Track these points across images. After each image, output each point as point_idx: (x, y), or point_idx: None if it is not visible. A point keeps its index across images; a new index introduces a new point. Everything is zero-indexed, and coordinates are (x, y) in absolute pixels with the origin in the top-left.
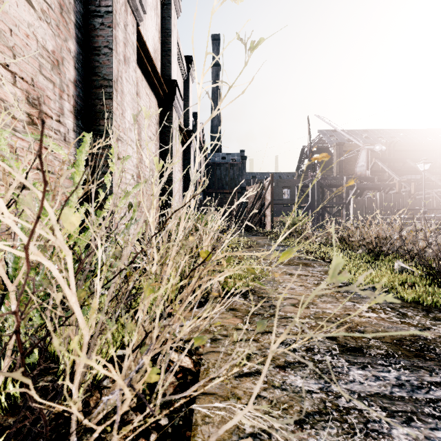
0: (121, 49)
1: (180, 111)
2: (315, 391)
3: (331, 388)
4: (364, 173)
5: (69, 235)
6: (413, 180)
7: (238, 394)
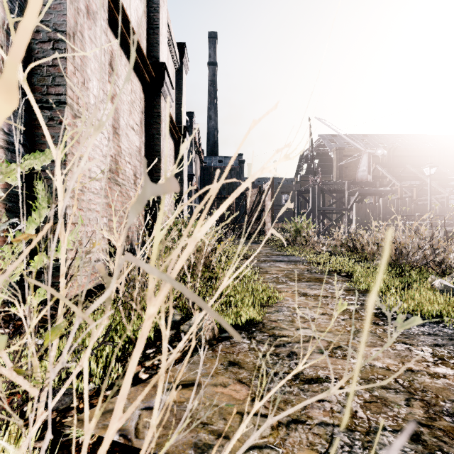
0: None
1: (170, 100)
2: None
3: None
4: (366, 178)
5: None
6: (415, 186)
7: None
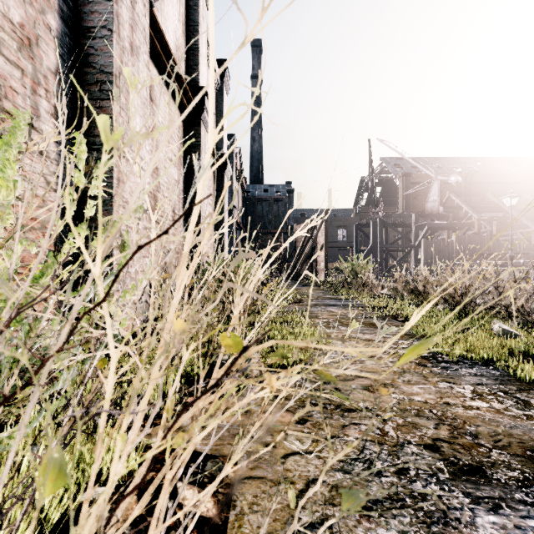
0: (126, 33)
1: None
2: None
3: None
4: (437, 209)
5: None
6: (496, 219)
7: None
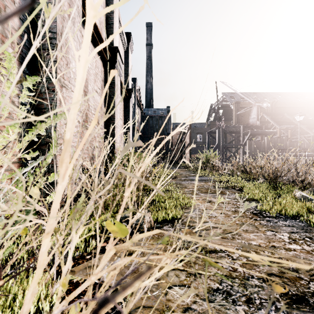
0: (66, 8)
1: (121, 72)
2: None
3: None
4: (255, 123)
5: None
6: (290, 128)
7: None
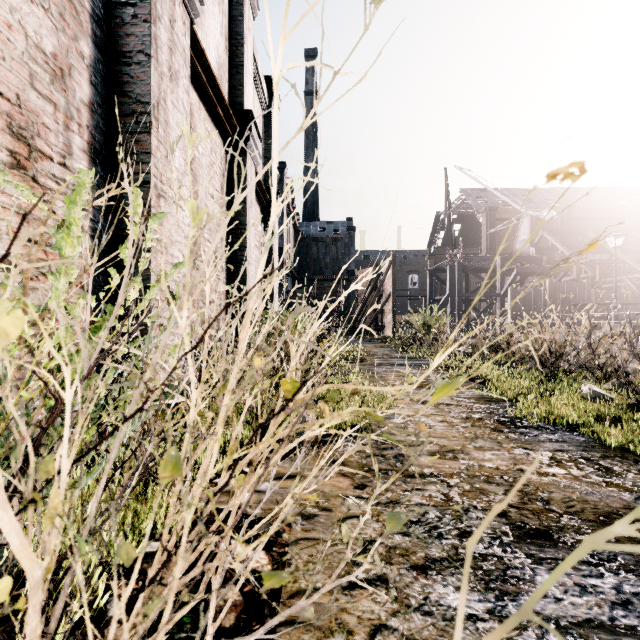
0: (165, 56)
1: (257, 157)
2: (481, 617)
3: (507, 610)
4: (527, 251)
5: (60, 347)
6: (598, 262)
7: (348, 624)
